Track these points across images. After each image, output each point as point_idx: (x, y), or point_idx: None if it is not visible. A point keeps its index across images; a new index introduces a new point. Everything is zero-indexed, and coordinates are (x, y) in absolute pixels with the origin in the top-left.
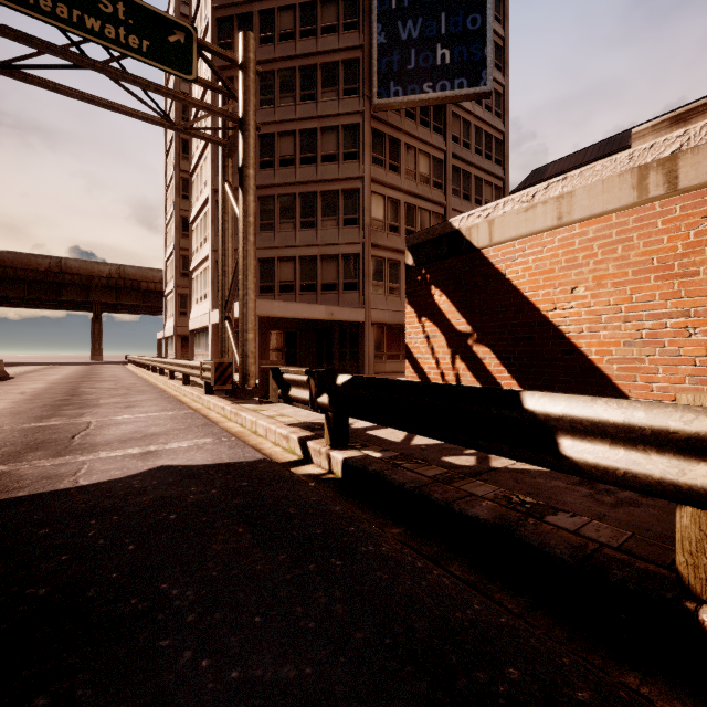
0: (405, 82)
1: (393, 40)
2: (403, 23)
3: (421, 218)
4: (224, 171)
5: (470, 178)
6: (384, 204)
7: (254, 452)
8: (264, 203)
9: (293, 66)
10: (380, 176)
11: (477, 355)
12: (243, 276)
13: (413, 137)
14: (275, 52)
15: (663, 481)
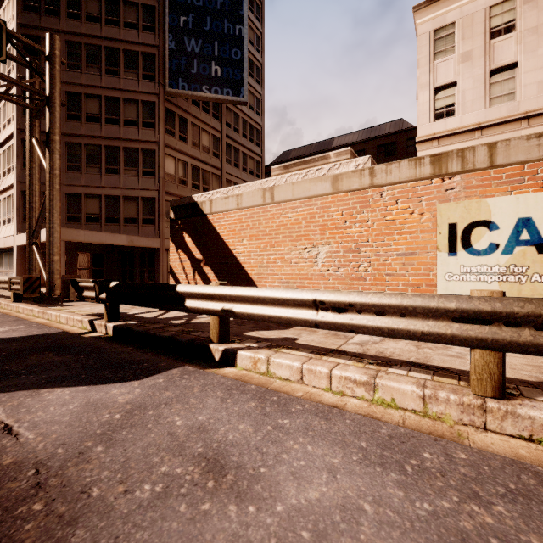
0: (190, 81)
1: (181, 49)
2: (188, 39)
3: (204, 176)
4: (32, 129)
5: (239, 153)
6: (175, 164)
7: (57, 329)
8: (71, 148)
9: (99, 44)
10: (172, 143)
11: (205, 271)
12: (50, 214)
13: (198, 119)
14: (82, 28)
15: (204, 308)
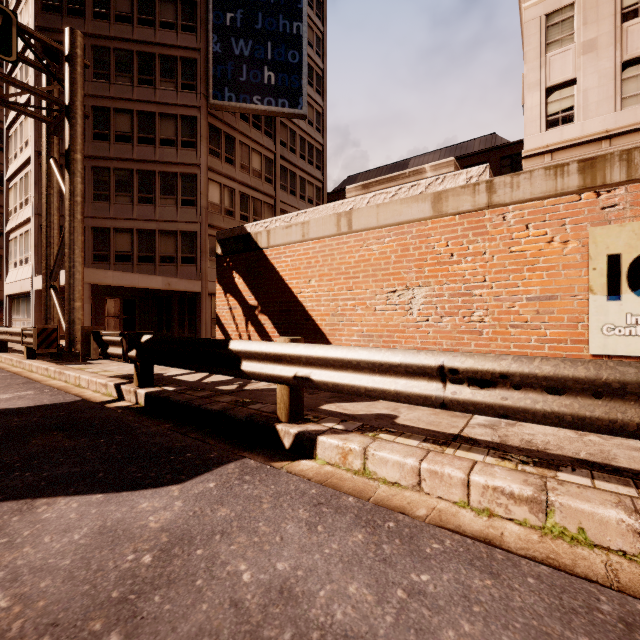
0: (238, 91)
1: (228, 52)
2: (236, 41)
3: (254, 206)
4: (49, 147)
5: (295, 177)
6: (221, 191)
7: (74, 396)
8: (98, 174)
9: (130, 49)
10: (217, 166)
11: (261, 321)
12: (70, 250)
13: (247, 137)
14: (111, 30)
15: (268, 374)
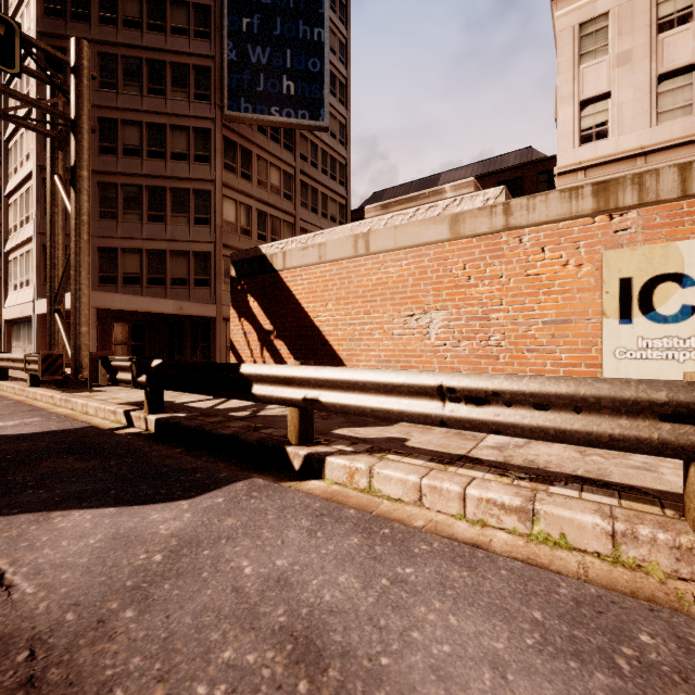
0: (255, 101)
1: (244, 60)
2: (253, 48)
3: (272, 224)
4: (54, 163)
5: (317, 194)
6: (237, 209)
7: (82, 423)
8: (105, 190)
9: (139, 56)
10: (232, 181)
11: (277, 347)
12: (76, 272)
13: (265, 150)
14: (118, 36)
15: (278, 397)
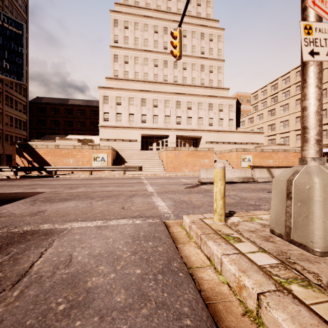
0: None
1: None
2: None
3: None
4: None
5: (13, 100)
6: None
7: None
8: None
9: None
10: None
11: (34, 164)
12: None
13: None
14: None
15: (52, 170)
